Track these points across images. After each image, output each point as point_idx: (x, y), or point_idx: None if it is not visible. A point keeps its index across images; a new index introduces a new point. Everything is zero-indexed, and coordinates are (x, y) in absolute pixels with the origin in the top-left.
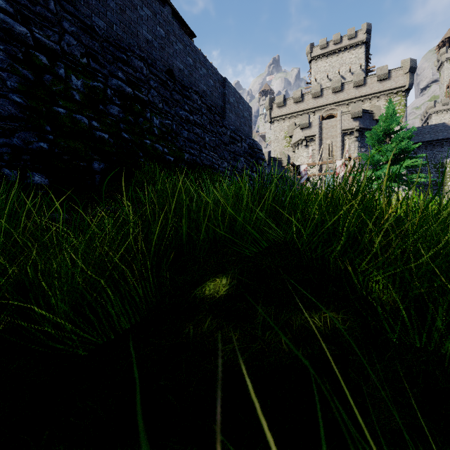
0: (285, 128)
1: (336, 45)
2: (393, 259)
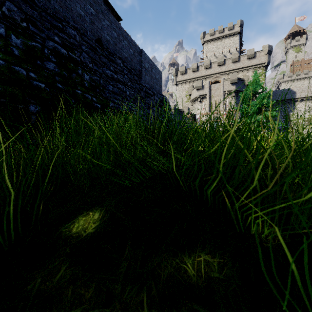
0: (186, 89)
1: (220, 33)
2: (273, 192)
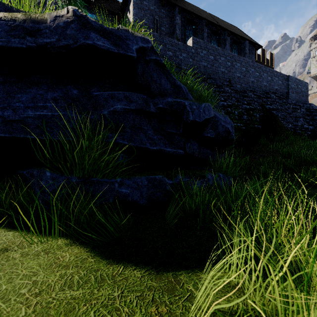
0: None
1: None
2: None
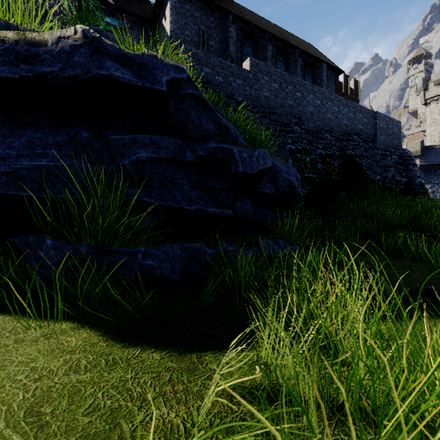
0: None
1: None
2: None
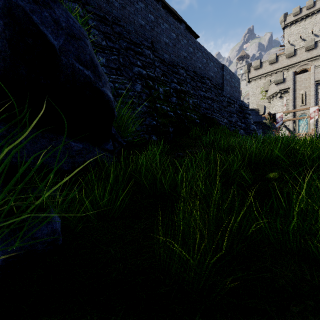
0: (261, 85)
1: (309, 9)
2: None
